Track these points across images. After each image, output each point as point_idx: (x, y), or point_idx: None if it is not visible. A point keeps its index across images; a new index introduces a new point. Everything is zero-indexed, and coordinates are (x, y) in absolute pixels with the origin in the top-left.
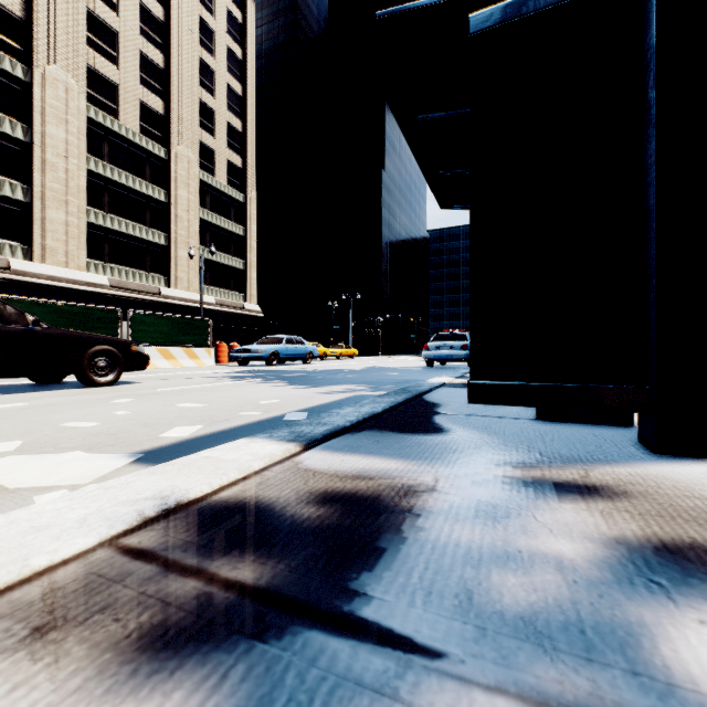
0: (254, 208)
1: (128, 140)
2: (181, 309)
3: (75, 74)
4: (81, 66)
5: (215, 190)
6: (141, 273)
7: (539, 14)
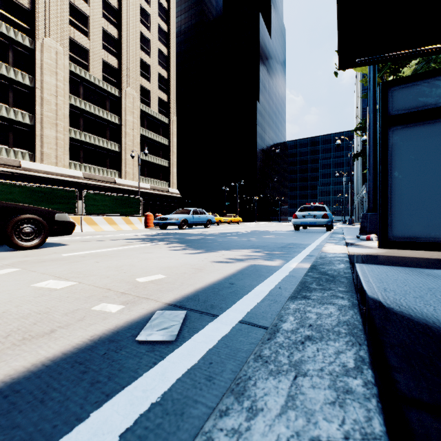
0: (175, 127)
1: (95, 85)
2: (128, 192)
3: (62, 43)
4: (65, 38)
5: (150, 116)
6: (103, 169)
7: None
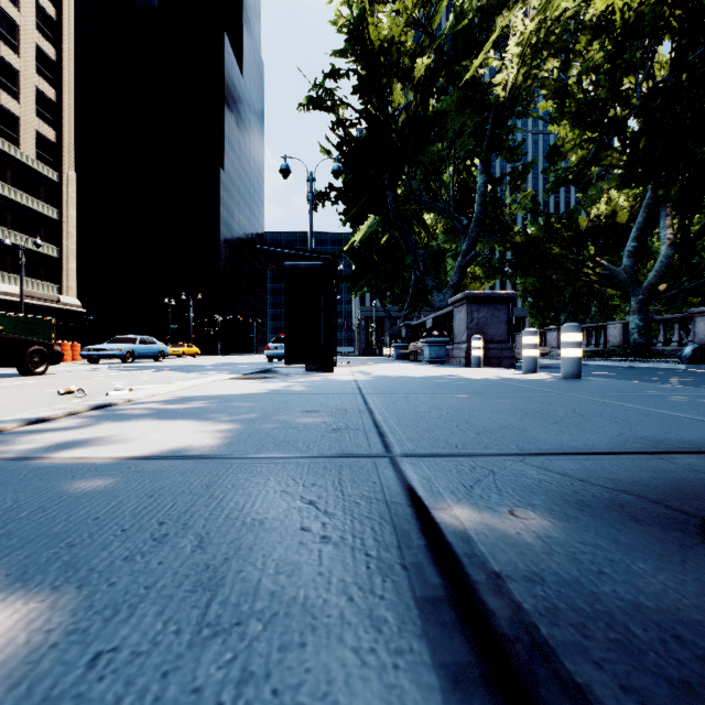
0: (73, 190)
1: None
2: None
3: None
4: None
5: (20, 163)
6: None
7: (301, 269)
